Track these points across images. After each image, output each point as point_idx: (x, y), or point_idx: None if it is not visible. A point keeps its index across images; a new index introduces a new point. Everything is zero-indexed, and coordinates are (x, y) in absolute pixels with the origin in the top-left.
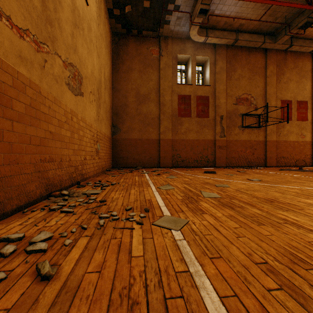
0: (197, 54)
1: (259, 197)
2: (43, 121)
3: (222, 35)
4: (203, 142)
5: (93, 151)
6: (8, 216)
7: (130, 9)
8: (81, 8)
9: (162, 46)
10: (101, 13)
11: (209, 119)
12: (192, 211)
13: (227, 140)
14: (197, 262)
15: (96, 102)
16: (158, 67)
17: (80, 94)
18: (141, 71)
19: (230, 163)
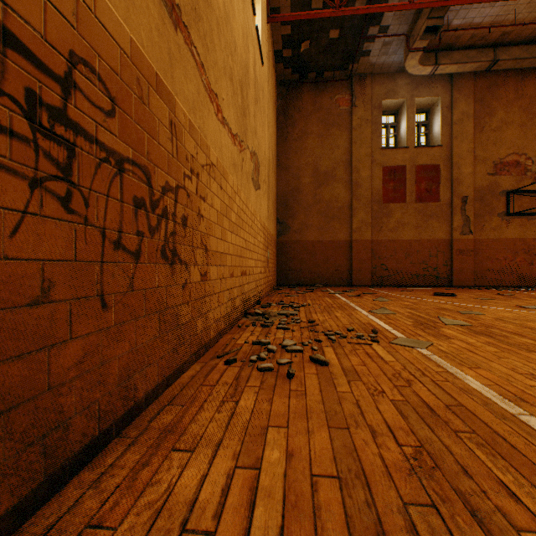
0: (418, 95)
1: (535, 328)
2: (242, 228)
3: (465, 57)
4: (428, 243)
5: (265, 262)
6: (230, 329)
7: (308, 46)
8: (259, 73)
9: (356, 91)
10: (270, 63)
11: (439, 203)
12: (433, 336)
13: (475, 240)
14: (455, 368)
15: (267, 192)
16: (349, 126)
17: (258, 187)
18: (320, 134)
19: (482, 280)
